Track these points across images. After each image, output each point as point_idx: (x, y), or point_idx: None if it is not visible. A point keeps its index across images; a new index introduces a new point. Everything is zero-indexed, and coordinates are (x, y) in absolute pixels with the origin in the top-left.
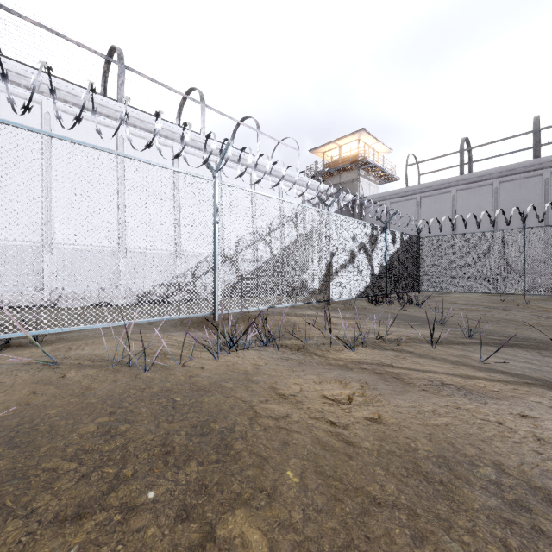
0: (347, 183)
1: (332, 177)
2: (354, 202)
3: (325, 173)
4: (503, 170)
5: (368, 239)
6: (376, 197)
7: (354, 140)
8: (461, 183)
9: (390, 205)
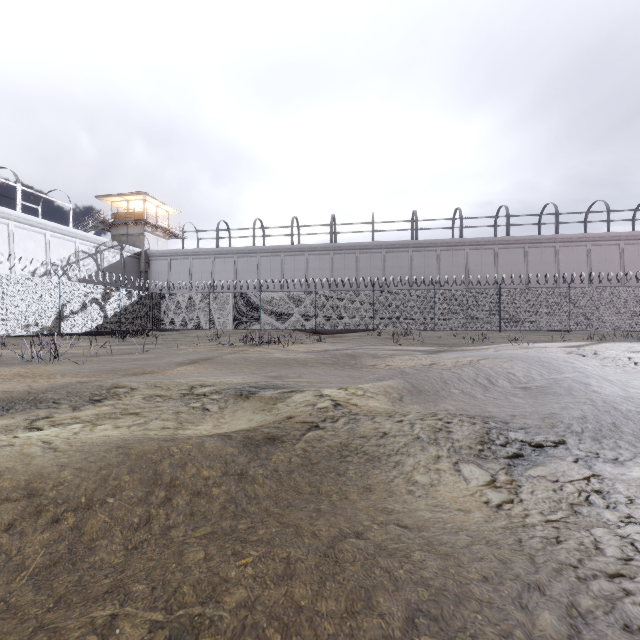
0: (134, 235)
1: (120, 227)
2: (141, 254)
3: (112, 223)
4: (238, 249)
5: (101, 295)
6: (160, 253)
7: (141, 199)
8: (217, 253)
9: (171, 261)
